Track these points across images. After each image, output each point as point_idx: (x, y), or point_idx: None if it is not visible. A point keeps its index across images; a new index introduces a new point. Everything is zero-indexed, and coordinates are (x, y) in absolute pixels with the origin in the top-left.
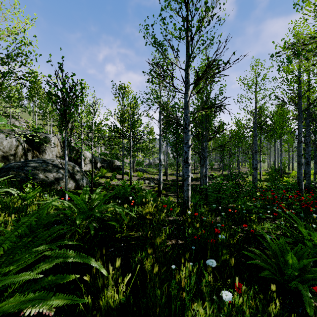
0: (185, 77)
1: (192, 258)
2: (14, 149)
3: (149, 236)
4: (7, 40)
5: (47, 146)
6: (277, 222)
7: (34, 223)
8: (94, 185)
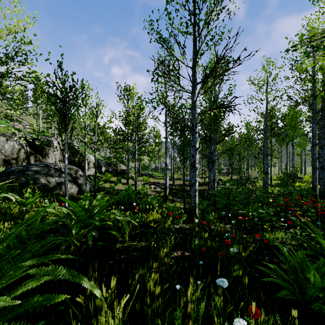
0: (193, 75)
1: (200, 274)
2: (16, 152)
3: (152, 248)
4: (5, 38)
5: (50, 150)
6: (292, 231)
7: (25, 234)
8: (98, 190)
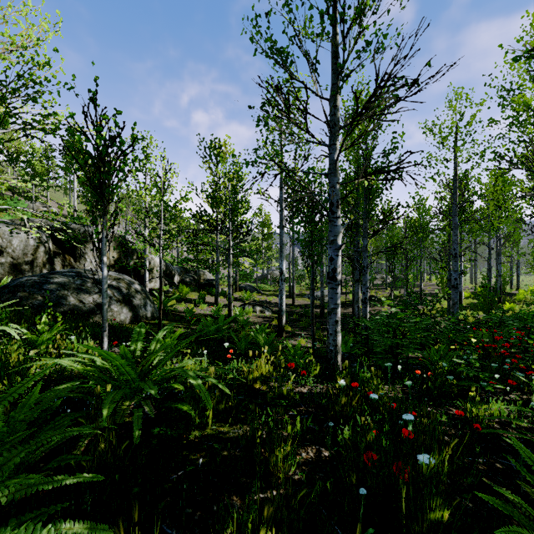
0: (331, 114)
1: (361, 517)
2: (31, 252)
3: (258, 446)
4: (4, 56)
5: (88, 248)
6: (514, 398)
7: (1, 423)
8: (166, 316)
